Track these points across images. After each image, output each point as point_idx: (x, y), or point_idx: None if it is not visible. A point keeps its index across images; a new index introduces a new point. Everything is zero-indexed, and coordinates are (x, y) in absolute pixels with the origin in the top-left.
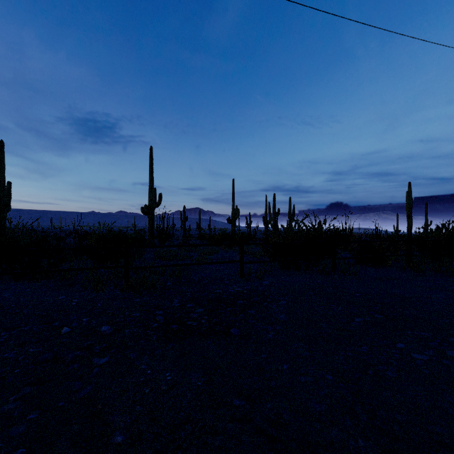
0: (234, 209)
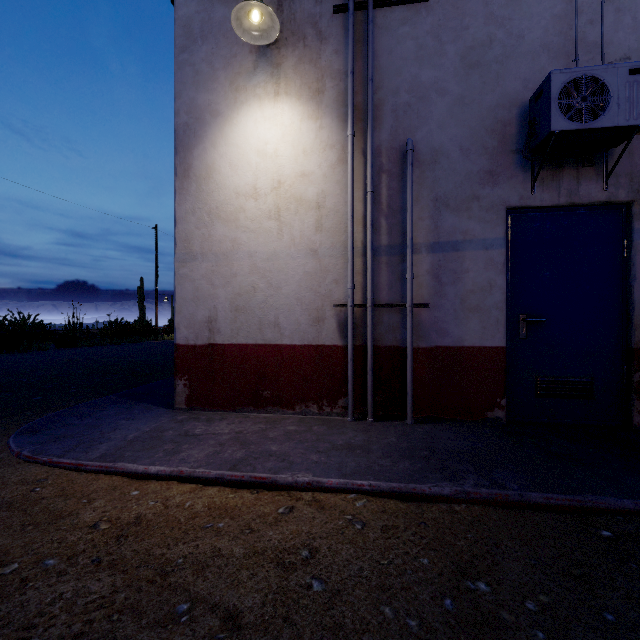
0: None
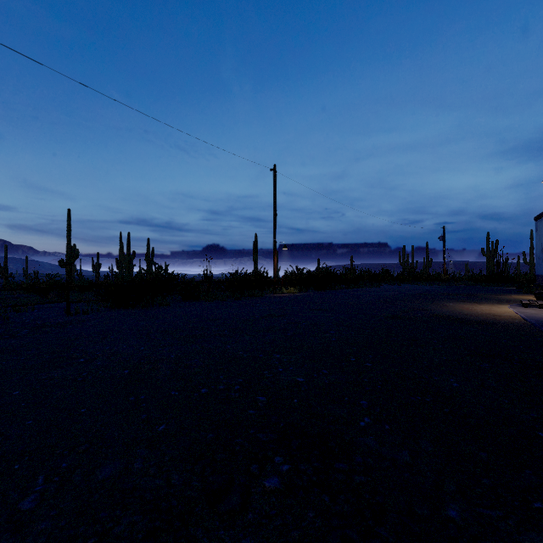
0: (70, 249)
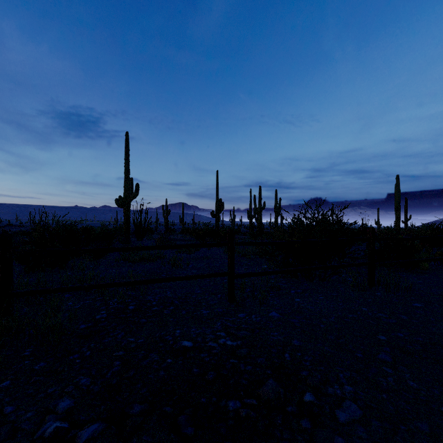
0: (218, 202)
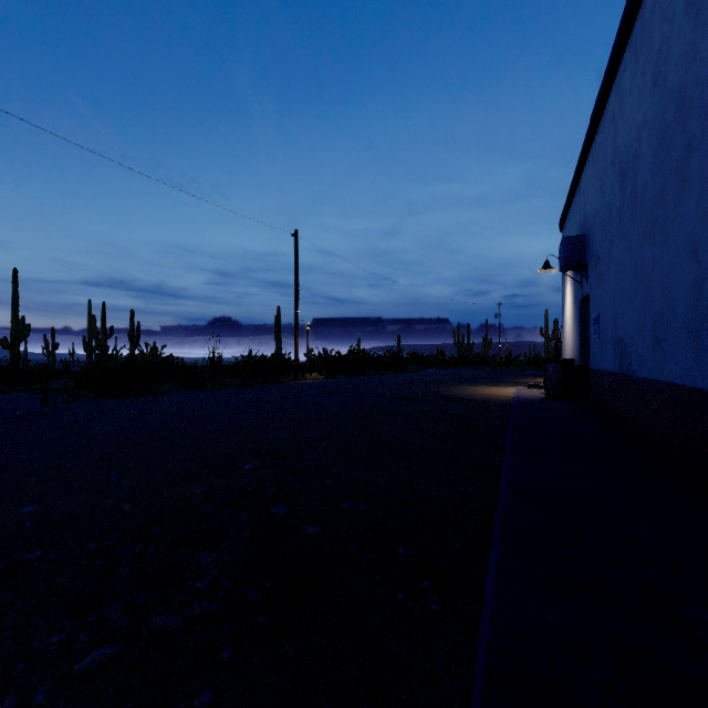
0: (17, 323)
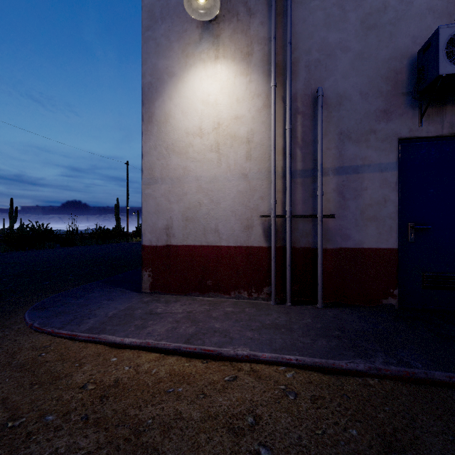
0: None
